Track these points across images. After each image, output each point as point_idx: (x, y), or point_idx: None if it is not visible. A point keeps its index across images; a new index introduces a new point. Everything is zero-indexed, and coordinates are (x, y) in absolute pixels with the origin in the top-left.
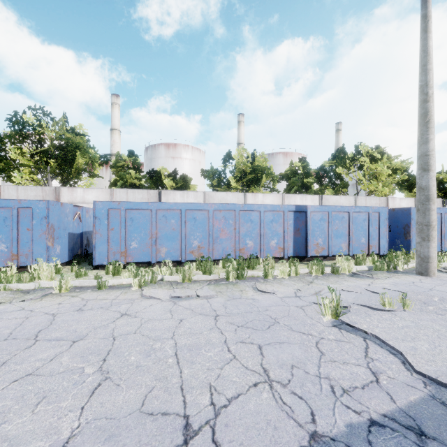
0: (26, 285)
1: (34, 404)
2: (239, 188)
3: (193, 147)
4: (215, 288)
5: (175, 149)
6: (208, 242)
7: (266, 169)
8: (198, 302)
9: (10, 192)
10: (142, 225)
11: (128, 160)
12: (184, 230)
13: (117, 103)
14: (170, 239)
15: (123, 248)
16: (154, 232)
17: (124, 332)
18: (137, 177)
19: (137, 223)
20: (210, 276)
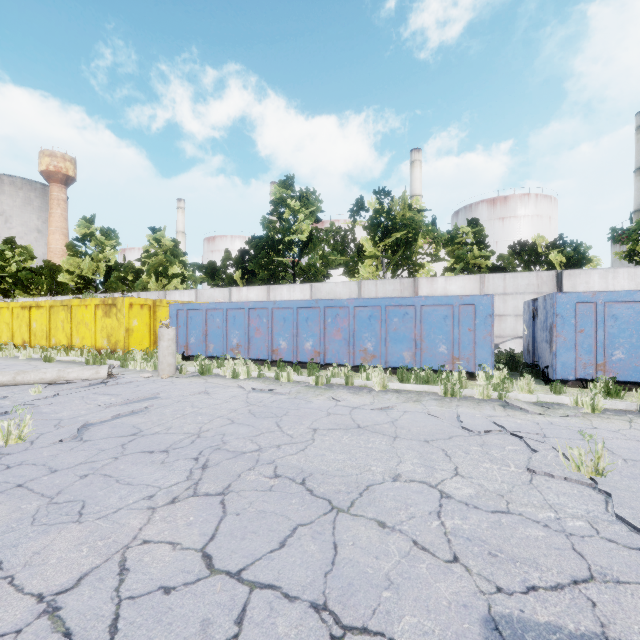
0: (526, 396)
1: None
2: None
3: (538, 195)
4: None
5: (505, 205)
6: None
7: None
8: None
9: (370, 287)
10: (633, 325)
11: (468, 234)
12: None
13: (418, 160)
14: None
15: (600, 359)
16: None
17: None
18: (482, 254)
19: (624, 322)
20: None
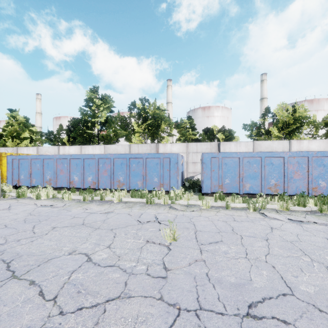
0: (183, 202)
1: (299, 270)
2: (281, 137)
3: (223, 107)
4: (318, 217)
5: (209, 110)
6: (283, 181)
7: (305, 118)
8: (320, 227)
9: (135, 148)
10: (233, 168)
11: (187, 123)
12: (263, 172)
13: (170, 85)
14: (252, 178)
15: (220, 183)
16: (241, 173)
17: (291, 239)
18: (193, 133)
19: (229, 166)
20: (303, 208)
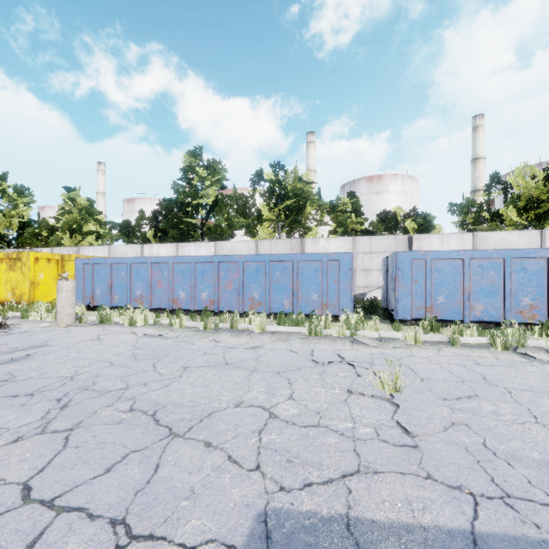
0: (371, 333)
1: None
2: (524, 224)
3: (404, 176)
4: None
5: (380, 182)
6: (546, 301)
7: None
8: None
9: (265, 246)
10: (451, 277)
11: (348, 204)
12: (508, 284)
13: (313, 141)
14: (487, 295)
15: (428, 303)
16: (467, 286)
17: None
18: (358, 221)
19: (445, 274)
20: None
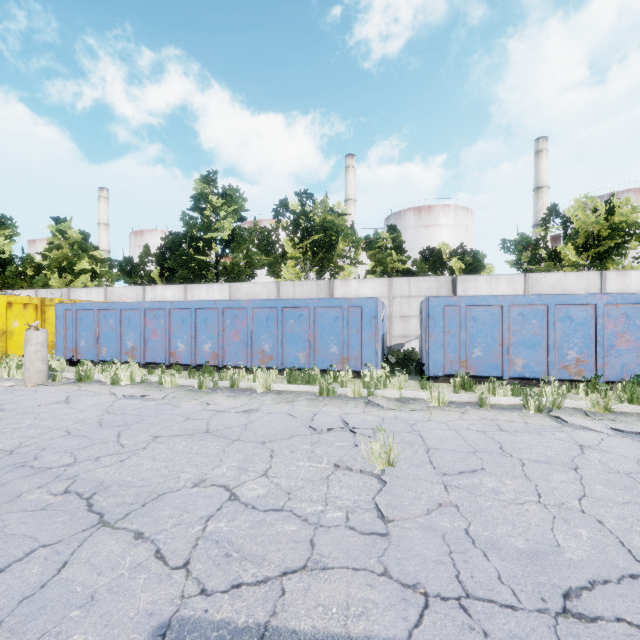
0: (391, 393)
1: None
2: (584, 264)
3: (457, 206)
4: None
5: (429, 214)
6: (594, 354)
7: (632, 226)
8: None
9: (288, 288)
10: (488, 326)
11: (388, 239)
12: (552, 335)
13: (352, 166)
14: (529, 347)
15: (463, 357)
16: (506, 337)
17: (627, 469)
18: (400, 259)
19: (482, 324)
20: None
